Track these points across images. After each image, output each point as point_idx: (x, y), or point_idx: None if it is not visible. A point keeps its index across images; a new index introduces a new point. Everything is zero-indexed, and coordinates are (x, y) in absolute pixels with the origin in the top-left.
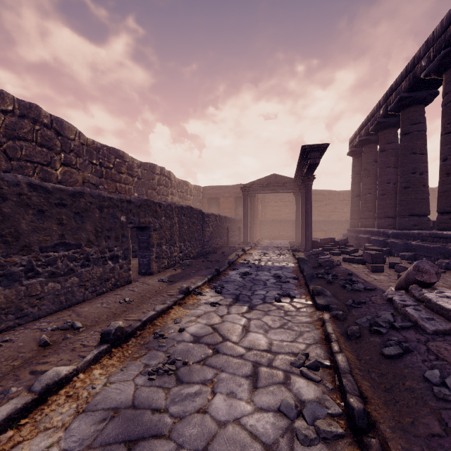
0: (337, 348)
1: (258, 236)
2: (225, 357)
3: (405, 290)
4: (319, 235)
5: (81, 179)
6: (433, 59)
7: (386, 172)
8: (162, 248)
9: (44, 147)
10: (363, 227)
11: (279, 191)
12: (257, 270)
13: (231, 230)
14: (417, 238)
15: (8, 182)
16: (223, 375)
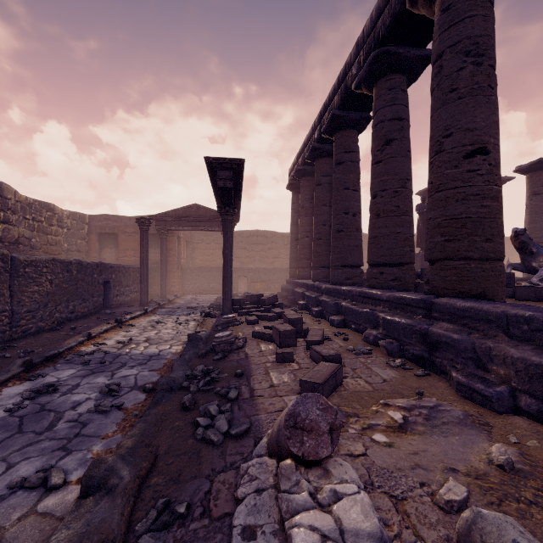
0: None
1: (181, 289)
2: None
3: (279, 462)
4: (259, 286)
5: None
6: (363, 65)
7: (322, 211)
8: None
9: None
10: (301, 278)
11: (202, 228)
12: (89, 373)
13: (119, 285)
14: (348, 297)
15: None
16: None
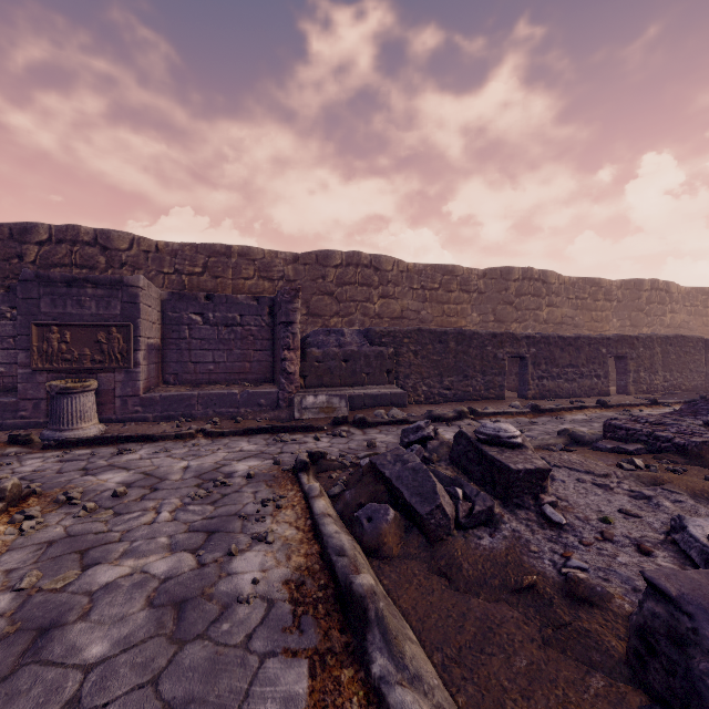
0: None
1: None
2: None
3: None
4: None
5: (560, 315)
6: None
7: None
8: (639, 374)
9: (534, 297)
10: None
11: None
12: None
13: None
14: None
15: (552, 337)
16: None
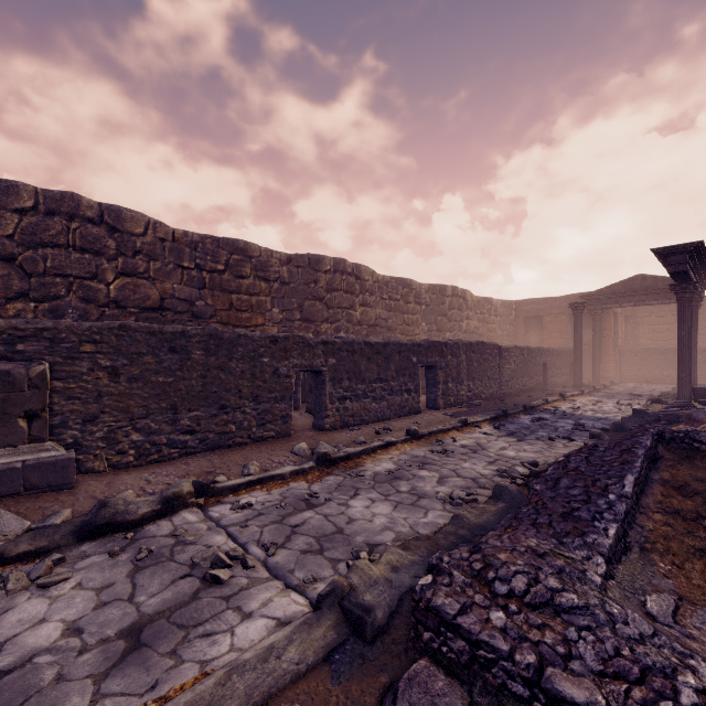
0: (556, 458)
1: (618, 376)
2: (478, 455)
3: None
4: None
5: (374, 316)
6: None
7: None
8: (448, 386)
9: (348, 293)
10: None
11: (650, 302)
12: (560, 418)
13: (553, 367)
14: None
15: (357, 343)
16: (473, 459)
